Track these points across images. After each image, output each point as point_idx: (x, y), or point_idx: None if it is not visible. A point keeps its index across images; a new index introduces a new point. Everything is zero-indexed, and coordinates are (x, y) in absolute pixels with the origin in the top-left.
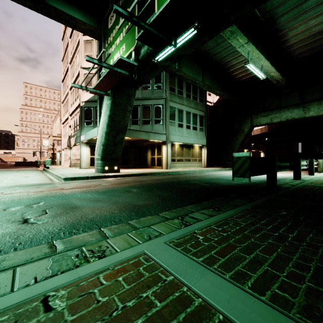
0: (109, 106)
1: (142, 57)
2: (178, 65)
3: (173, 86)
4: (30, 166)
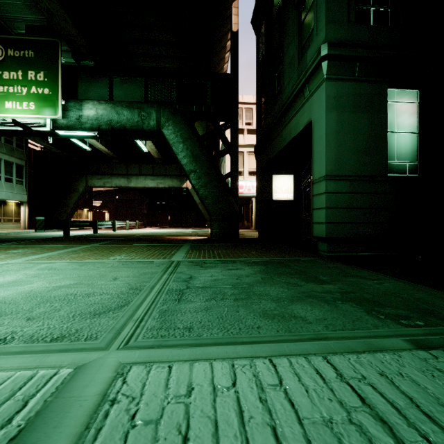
0: None
1: None
2: None
3: None
4: None
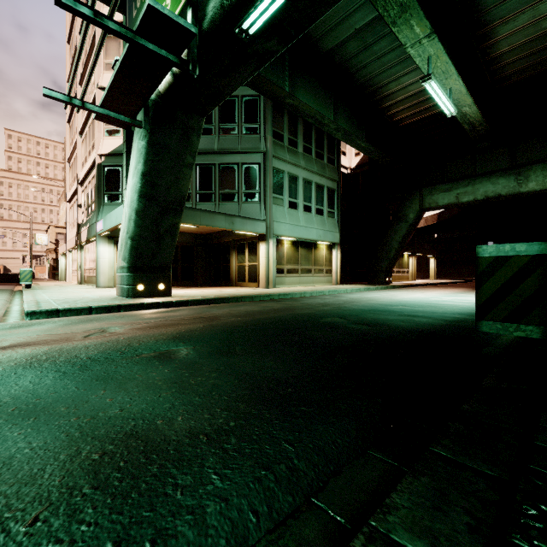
0: (143, 153)
1: (211, 23)
2: (291, 85)
3: (279, 130)
4: (5, 282)
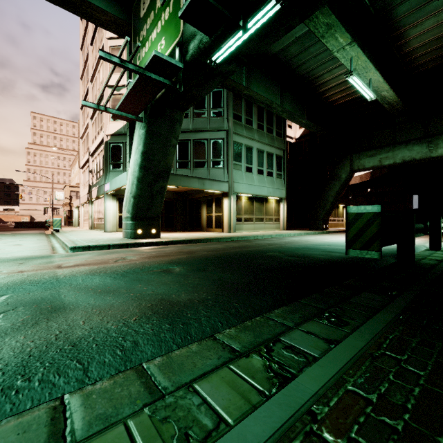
0: (143, 138)
1: (191, 57)
2: (247, 80)
3: (238, 112)
4: (35, 228)
